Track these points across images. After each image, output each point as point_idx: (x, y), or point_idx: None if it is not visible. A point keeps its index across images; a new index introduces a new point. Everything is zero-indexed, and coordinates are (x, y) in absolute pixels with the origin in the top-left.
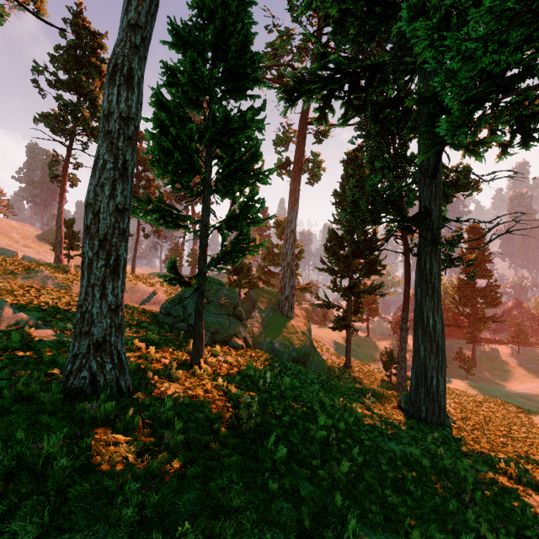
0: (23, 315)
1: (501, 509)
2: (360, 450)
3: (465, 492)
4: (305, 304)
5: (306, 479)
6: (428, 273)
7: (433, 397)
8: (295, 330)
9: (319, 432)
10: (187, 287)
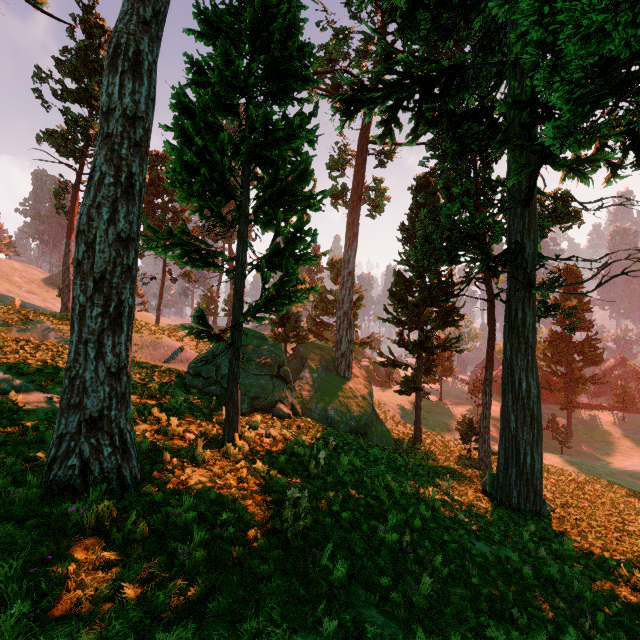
0: (8, 378)
1: (630, 636)
2: (442, 557)
3: (582, 614)
4: (365, 362)
5: (375, 606)
6: (520, 324)
7: (527, 479)
8: (353, 394)
9: (389, 535)
10: (218, 342)
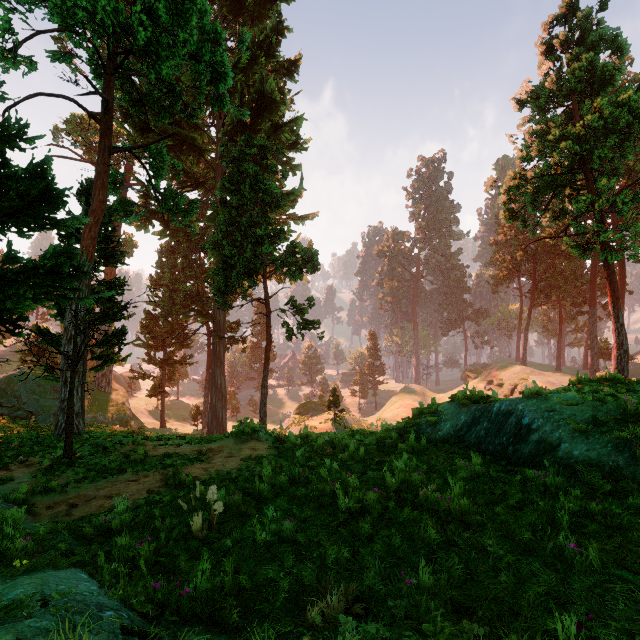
0: None
1: None
2: None
3: None
4: None
5: None
6: (218, 353)
7: (220, 424)
8: (115, 403)
9: None
10: None
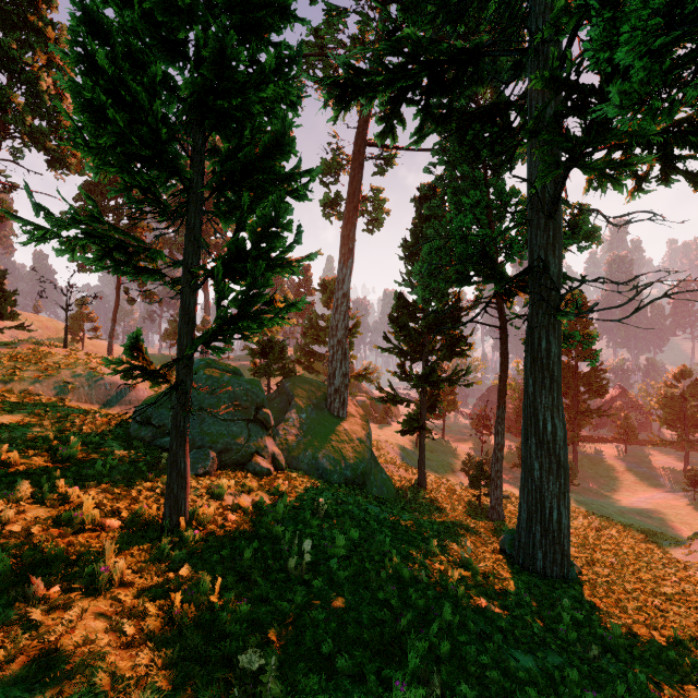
0: None
1: None
2: None
3: None
4: (361, 396)
5: None
6: (544, 355)
7: (553, 537)
8: (349, 437)
9: (412, 693)
10: (157, 384)
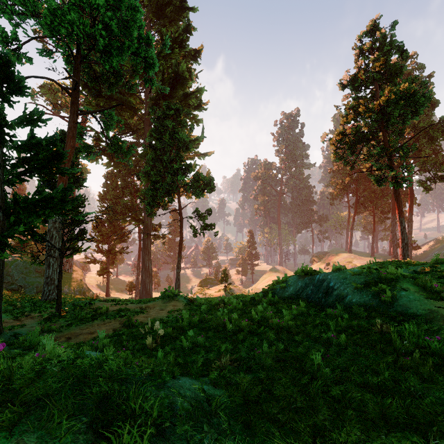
0: None
1: None
2: None
3: None
4: None
5: None
6: (147, 246)
7: (148, 293)
8: (76, 280)
9: None
10: None
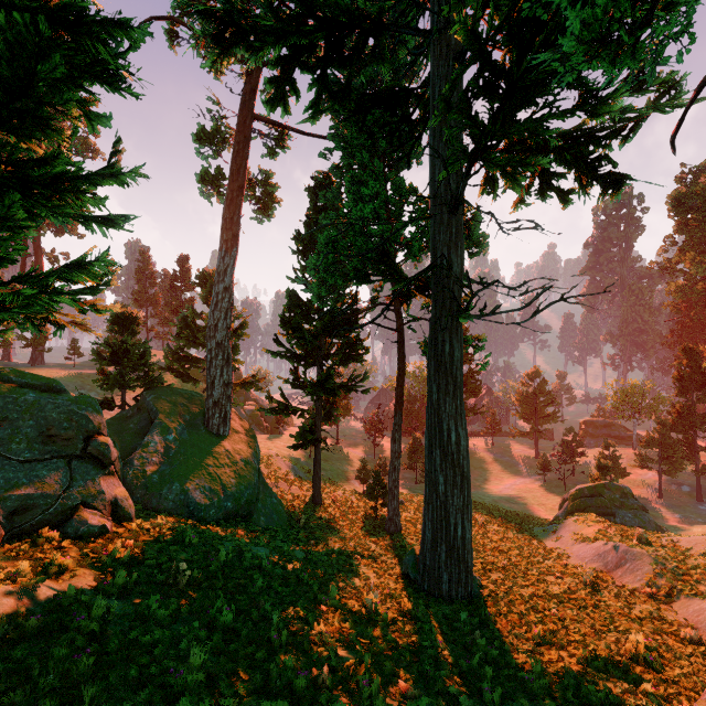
0: None
1: None
2: None
3: None
4: (249, 405)
5: None
6: (448, 360)
7: (458, 556)
8: (231, 459)
9: None
10: None
